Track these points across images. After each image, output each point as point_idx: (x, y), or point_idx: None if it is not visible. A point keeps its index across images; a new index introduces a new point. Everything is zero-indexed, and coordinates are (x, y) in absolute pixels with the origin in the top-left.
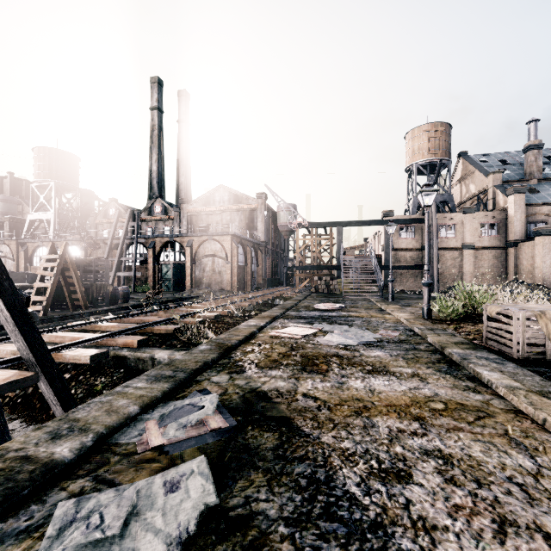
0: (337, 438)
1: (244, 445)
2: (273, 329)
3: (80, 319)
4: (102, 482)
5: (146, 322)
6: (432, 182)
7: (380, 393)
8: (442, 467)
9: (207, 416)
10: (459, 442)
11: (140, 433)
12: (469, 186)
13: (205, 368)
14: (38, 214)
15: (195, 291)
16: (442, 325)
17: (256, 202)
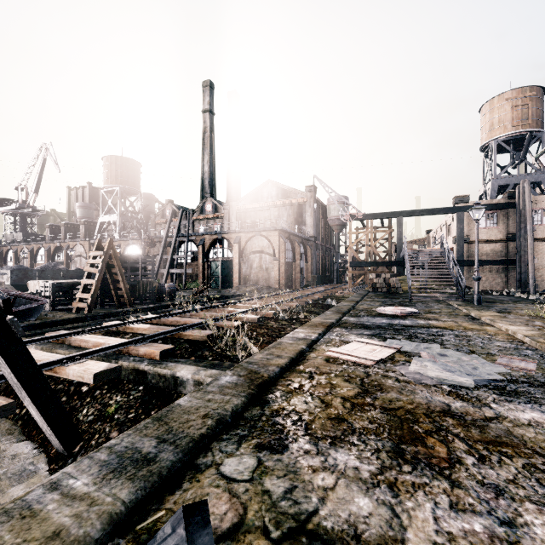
0: None
1: None
2: (328, 345)
3: (122, 318)
4: None
5: (182, 324)
6: (518, 159)
7: None
8: None
9: None
10: None
11: None
12: None
13: (217, 432)
14: (106, 217)
15: (241, 288)
16: None
17: (305, 196)
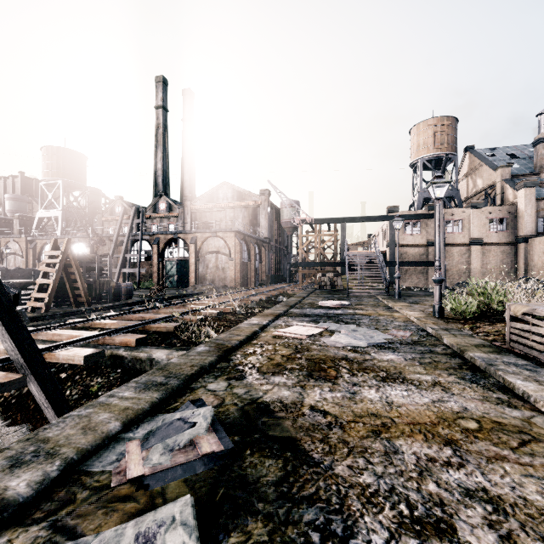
0: (354, 469)
1: (240, 477)
2: (276, 328)
3: (82, 316)
4: (60, 531)
5: (147, 319)
6: None
7: (399, 407)
8: (493, 516)
9: (198, 435)
10: (506, 477)
11: (119, 458)
12: (476, 181)
13: (201, 374)
14: (46, 212)
15: (198, 287)
16: (456, 325)
17: (260, 199)
